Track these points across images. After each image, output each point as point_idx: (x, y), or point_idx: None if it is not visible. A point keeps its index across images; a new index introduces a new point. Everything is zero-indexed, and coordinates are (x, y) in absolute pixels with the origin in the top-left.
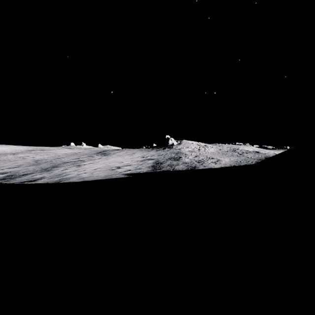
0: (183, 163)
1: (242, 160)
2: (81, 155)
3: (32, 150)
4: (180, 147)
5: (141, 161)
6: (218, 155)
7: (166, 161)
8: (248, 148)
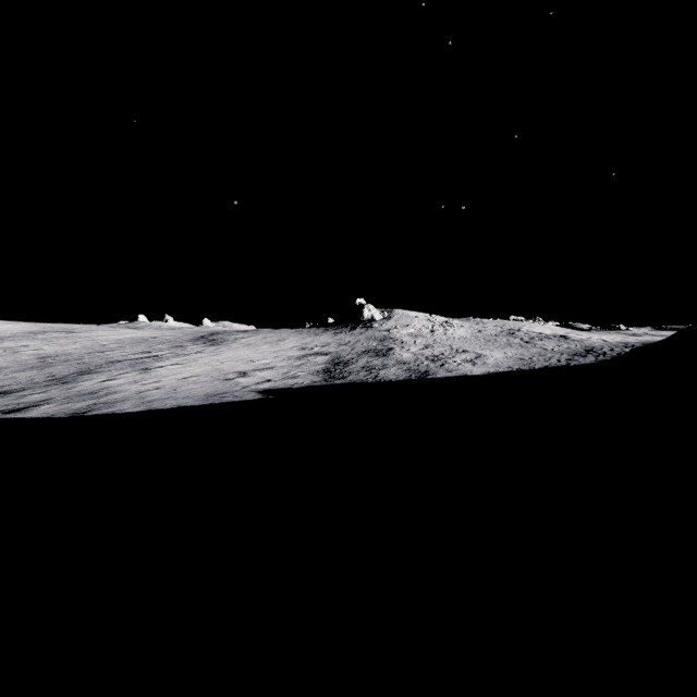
0: (397, 362)
1: (535, 355)
2: (156, 343)
3: (41, 333)
4: (390, 326)
5: (299, 359)
6: (478, 345)
7: (358, 359)
8: (541, 329)
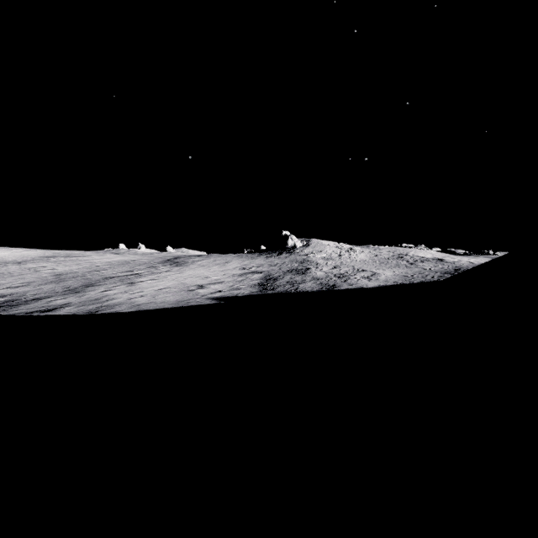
0: (313, 278)
1: (416, 273)
2: (136, 265)
3: (52, 257)
4: (308, 252)
5: (241, 276)
6: (374, 266)
7: (284, 276)
8: (424, 254)
